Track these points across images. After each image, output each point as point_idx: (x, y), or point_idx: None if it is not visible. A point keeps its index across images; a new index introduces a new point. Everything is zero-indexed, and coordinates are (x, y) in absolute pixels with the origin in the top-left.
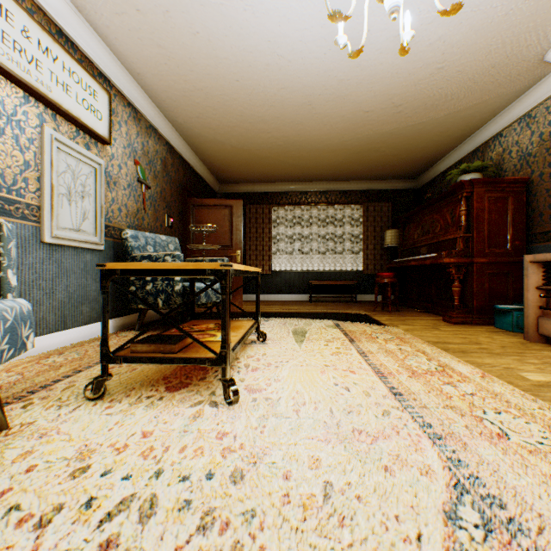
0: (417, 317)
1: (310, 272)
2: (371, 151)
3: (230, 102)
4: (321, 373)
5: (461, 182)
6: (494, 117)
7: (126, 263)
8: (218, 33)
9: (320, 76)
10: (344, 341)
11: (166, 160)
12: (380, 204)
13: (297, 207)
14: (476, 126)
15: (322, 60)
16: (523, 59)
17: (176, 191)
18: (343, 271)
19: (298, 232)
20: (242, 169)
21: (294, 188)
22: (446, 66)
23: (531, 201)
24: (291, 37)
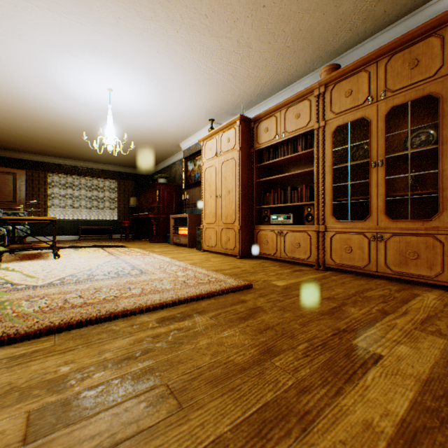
0: (141, 242)
1: (80, 220)
2: (120, 155)
3: (26, 118)
4: (88, 254)
5: (156, 183)
6: (173, 156)
7: (13, 217)
8: (28, 99)
9: (88, 125)
10: (99, 249)
11: None
12: (128, 181)
13: (70, 175)
14: (167, 157)
15: (89, 122)
16: (174, 143)
17: None
18: (105, 220)
19: (70, 192)
20: (22, 145)
21: (67, 162)
22: (146, 138)
23: (182, 194)
24: (72, 112)
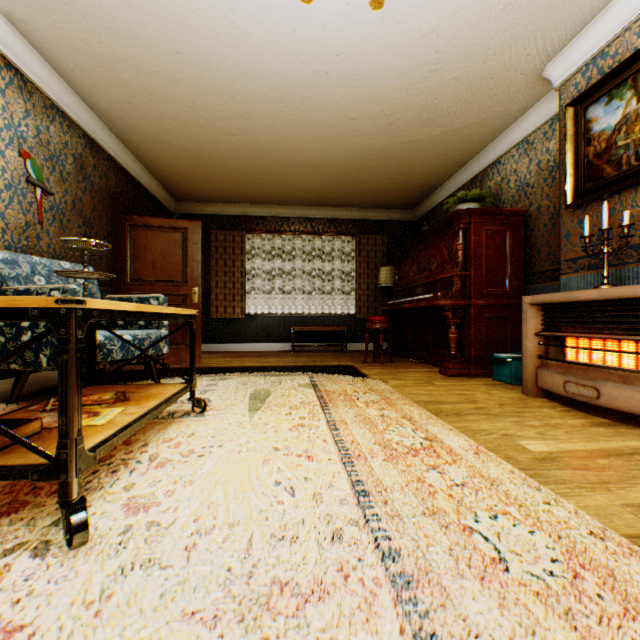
0: (412, 369)
1: (293, 316)
2: (362, 172)
3: (173, 84)
4: (265, 462)
5: (458, 212)
6: (493, 141)
7: None
8: None
9: (292, 61)
10: (316, 406)
11: (84, 159)
12: (374, 237)
13: (277, 235)
14: (474, 150)
15: (292, 39)
16: (522, 73)
17: (101, 204)
18: (333, 315)
19: (278, 266)
20: (203, 182)
21: (273, 212)
22: (441, 69)
23: (529, 236)
24: None
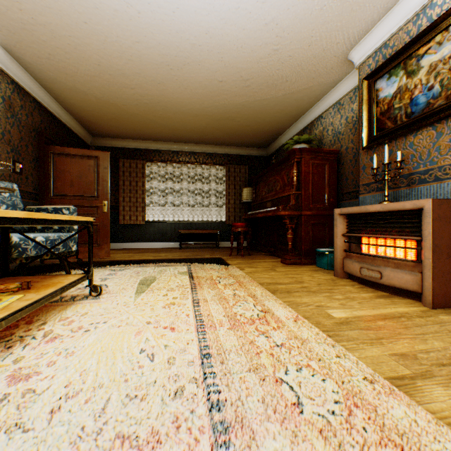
0: (263, 259)
1: (181, 222)
2: (229, 120)
3: (83, 46)
4: (137, 334)
5: (293, 150)
6: (317, 102)
7: None
8: None
9: (173, 35)
10: (188, 288)
11: (12, 100)
12: (239, 166)
13: (169, 164)
14: (306, 108)
15: (172, 18)
16: (335, 55)
17: (28, 136)
18: (210, 222)
19: (170, 186)
20: (113, 123)
21: (166, 147)
22: (280, 49)
23: (341, 168)
24: None
